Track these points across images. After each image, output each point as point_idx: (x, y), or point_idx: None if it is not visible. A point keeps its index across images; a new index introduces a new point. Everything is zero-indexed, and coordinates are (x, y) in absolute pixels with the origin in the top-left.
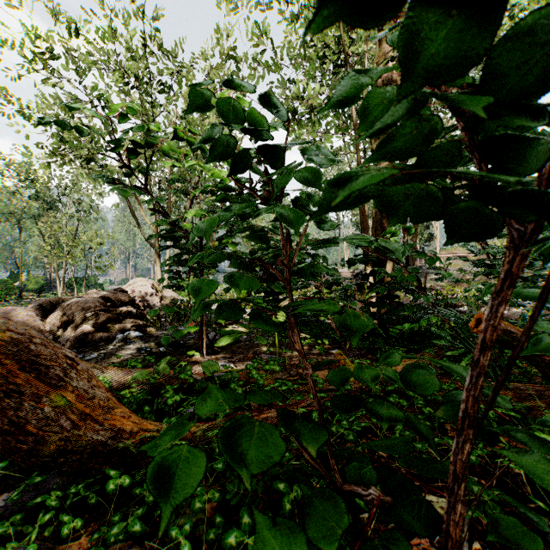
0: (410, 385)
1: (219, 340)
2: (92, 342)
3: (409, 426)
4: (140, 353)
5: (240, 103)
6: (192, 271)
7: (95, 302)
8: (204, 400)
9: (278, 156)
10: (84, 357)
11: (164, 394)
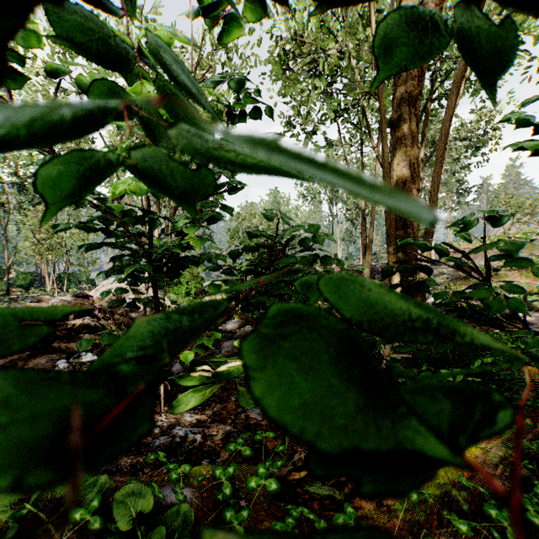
0: None
1: (176, 399)
2: None
3: None
4: None
5: None
6: None
7: None
8: None
9: None
10: None
11: None
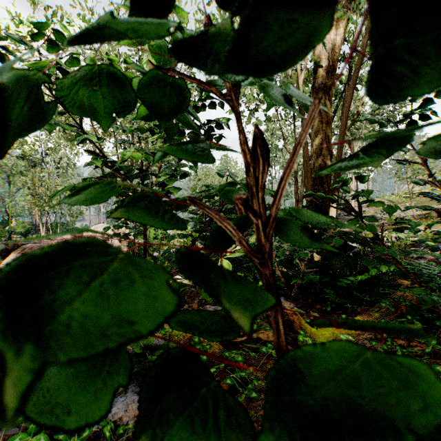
0: None
1: None
2: None
3: None
4: None
5: None
6: None
7: None
8: None
9: None
10: None
11: None
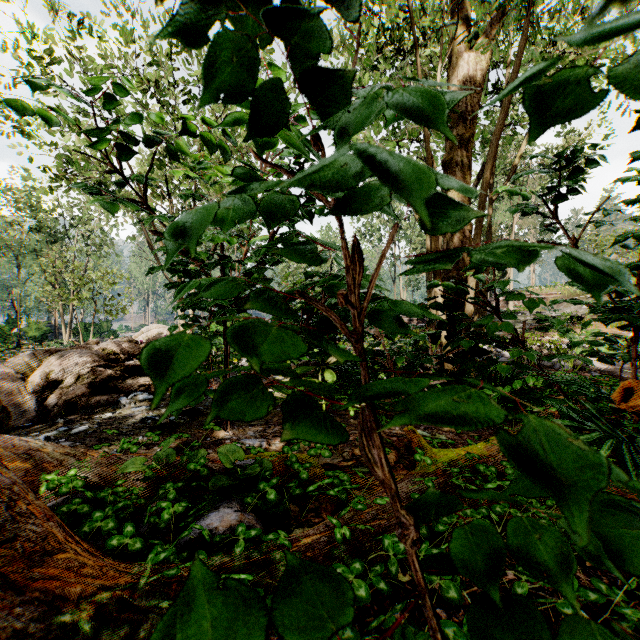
0: None
1: None
2: (87, 407)
3: None
4: (145, 424)
5: None
6: (213, 317)
7: (93, 355)
8: (174, 625)
9: None
10: (71, 429)
11: (158, 503)
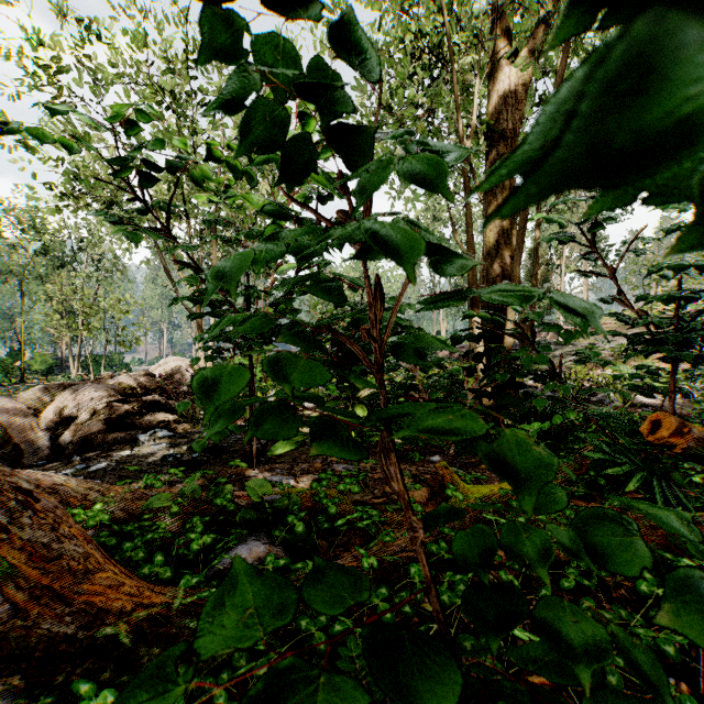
0: (587, 550)
1: (274, 446)
2: (103, 445)
3: (552, 580)
4: (166, 462)
5: (296, 77)
6: (238, 349)
7: (109, 389)
8: (223, 599)
9: (359, 166)
10: (88, 467)
11: (187, 535)
